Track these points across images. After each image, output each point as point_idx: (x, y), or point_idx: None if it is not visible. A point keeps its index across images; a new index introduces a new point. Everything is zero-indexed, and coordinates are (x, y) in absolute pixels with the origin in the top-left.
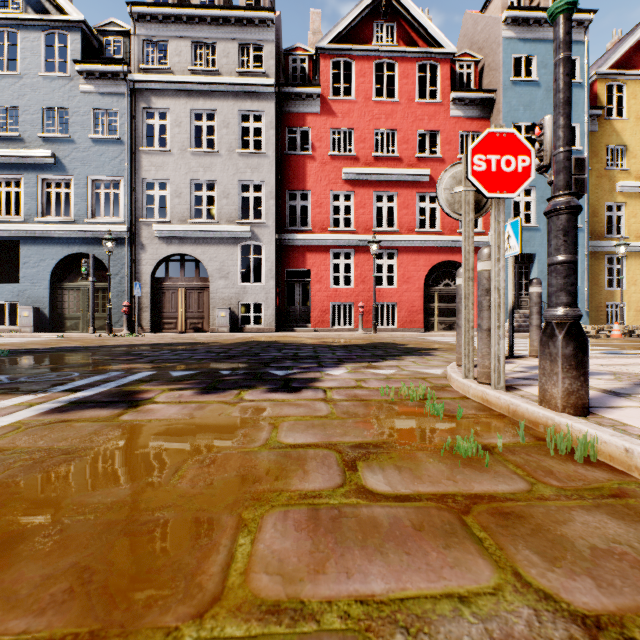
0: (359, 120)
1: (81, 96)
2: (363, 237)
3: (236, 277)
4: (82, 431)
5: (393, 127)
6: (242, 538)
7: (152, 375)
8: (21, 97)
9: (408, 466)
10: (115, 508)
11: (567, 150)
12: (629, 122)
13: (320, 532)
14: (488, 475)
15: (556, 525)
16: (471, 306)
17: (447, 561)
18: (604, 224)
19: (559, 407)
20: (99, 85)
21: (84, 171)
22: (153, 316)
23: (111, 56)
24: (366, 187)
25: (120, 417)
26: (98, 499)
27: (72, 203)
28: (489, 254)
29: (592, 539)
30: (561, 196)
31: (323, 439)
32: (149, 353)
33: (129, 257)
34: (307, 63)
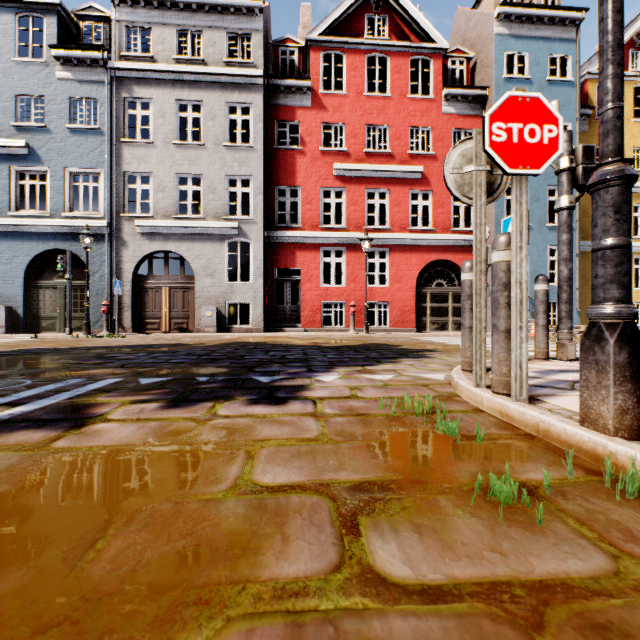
0: (350, 115)
1: (58, 83)
2: (354, 235)
3: (223, 275)
4: None
5: (385, 123)
6: None
7: (117, 383)
8: None
9: (430, 524)
10: None
11: (618, 106)
12: None
13: None
14: (546, 540)
15: None
16: (483, 303)
17: None
18: None
19: (610, 429)
20: (77, 72)
21: (61, 163)
22: (135, 316)
23: (90, 42)
24: (357, 184)
25: (53, 443)
26: None
27: (48, 196)
28: (507, 242)
29: None
30: (611, 163)
31: (312, 476)
32: (123, 356)
33: (109, 254)
34: (297, 55)
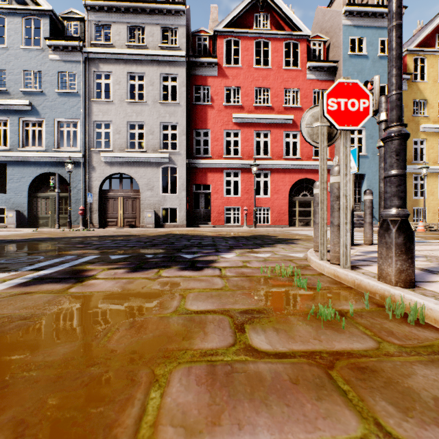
0: (244, 81)
1: (50, 63)
2: (247, 162)
3: (159, 189)
4: (38, 301)
5: (267, 86)
6: (153, 392)
7: (96, 258)
8: (7, 63)
9: (283, 328)
10: (54, 365)
11: (398, 93)
12: (429, 84)
13: (216, 386)
14: (345, 335)
15: (403, 378)
16: (325, 208)
17: (320, 412)
18: (412, 153)
19: (393, 282)
20: (63, 55)
21: (52, 115)
22: (101, 216)
23: (71, 35)
24: (249, 127)
25: (69, 290)
26: (42, 358)
27: (44, 137)
28: (339, 171)
29: (433, 391)
30: (394, 126)
31: (219, 306)
32: (96, 242)
33: (84, 175)
34: (208, 41)
